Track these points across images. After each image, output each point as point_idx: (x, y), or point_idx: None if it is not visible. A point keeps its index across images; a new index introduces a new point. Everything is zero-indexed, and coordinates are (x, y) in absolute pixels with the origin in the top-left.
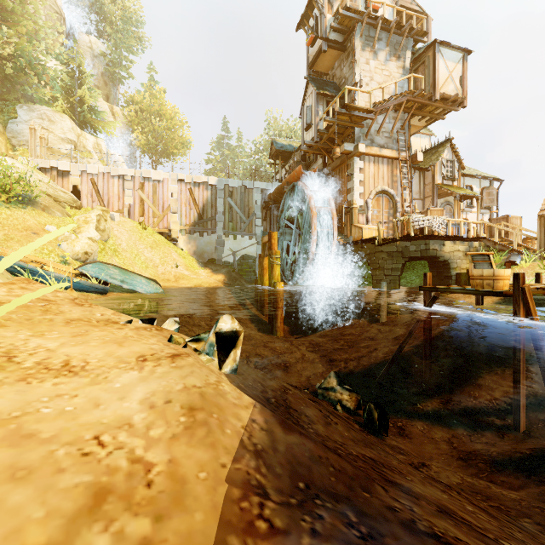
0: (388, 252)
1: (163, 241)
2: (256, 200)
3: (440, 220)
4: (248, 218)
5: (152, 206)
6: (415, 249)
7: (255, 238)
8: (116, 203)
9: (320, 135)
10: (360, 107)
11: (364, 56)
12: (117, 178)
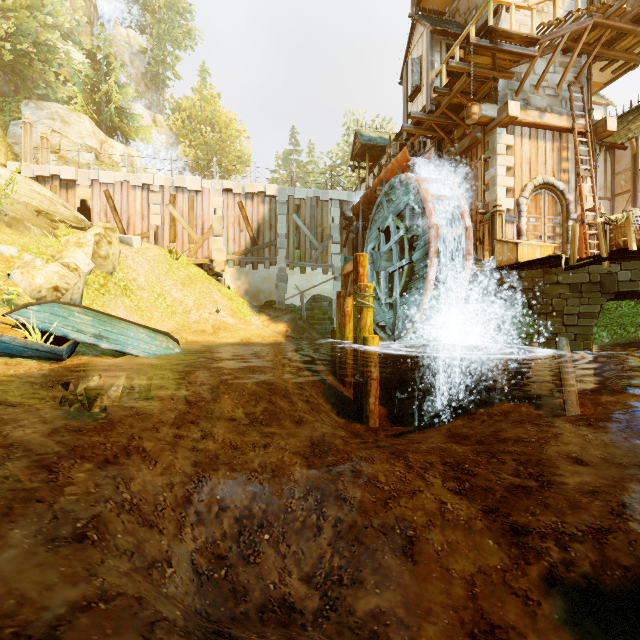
0: (572, 284)
1: (201, 276)
2: (333, 217)
3: None
4: (321, 243)
5: (187, 227)
6: (629, 276)
7: (332, 272)
8: (138, 223)
9: (436, 101)
10: (515, 33)
11: None
12: (141, 189)
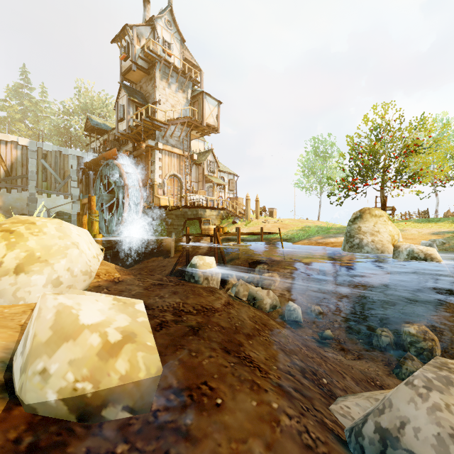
0: (176, 214)
1: None
2: (72, 165)
3: (204, 198)
4: (63, 180)
5: None
6: (191, 213)
7: (71, 198)
8: None
9: (131, 129)
10: (159, 120)
11: (162, 84)
12: None
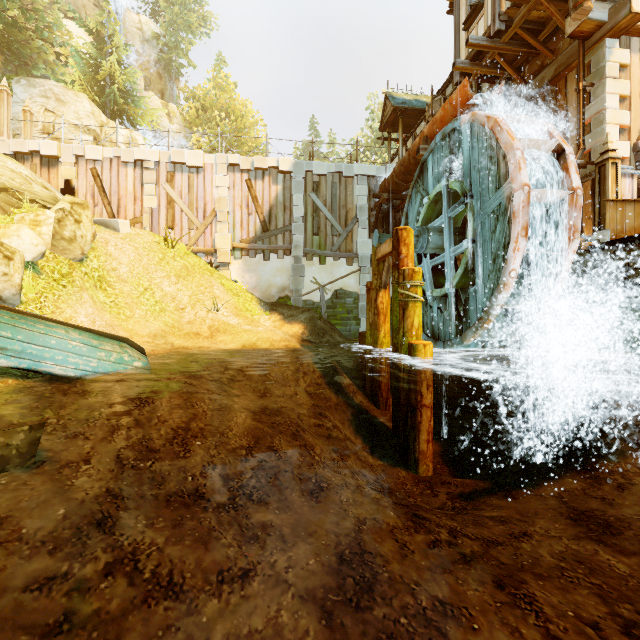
0: None
1: (201, 267)
2: (359, 196)
3: None
4: (345, 227)
5: (186, 210)
6: None
7: (358, 262)
8: (130, 206)
9: (507, 17)
10: None
11: None
12: (133, 166)
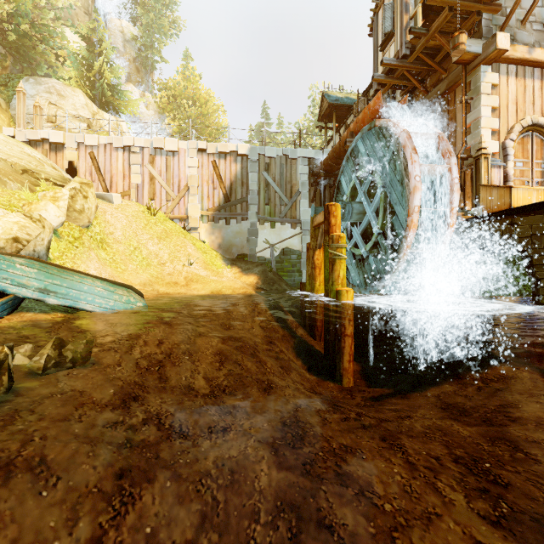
0: None
1: (176, 230)
2: (301, 174)
3: None
4: (290, 199)
5: (164, 185)
6: None
7: (300, 226)
8: (120, 182)
9: (411, 44)
10: None
11: None
12: (122, 150)
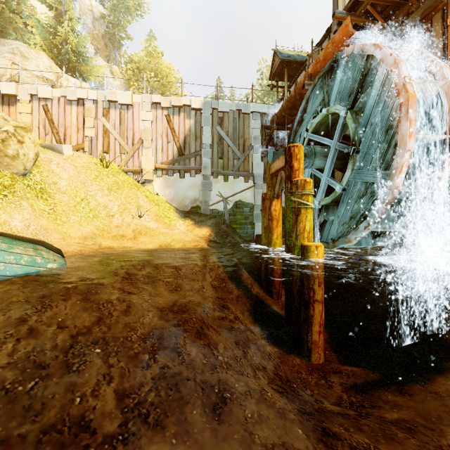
0: None
1: (129, 182)
2: (254, 129)
3: None
4: (243, 153)
5: (118, 138)
6: None
7: (253, 179)
8: (74, 135)
9: None
10: None
11: None
12: (76, 103)
